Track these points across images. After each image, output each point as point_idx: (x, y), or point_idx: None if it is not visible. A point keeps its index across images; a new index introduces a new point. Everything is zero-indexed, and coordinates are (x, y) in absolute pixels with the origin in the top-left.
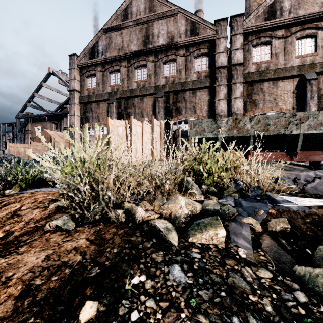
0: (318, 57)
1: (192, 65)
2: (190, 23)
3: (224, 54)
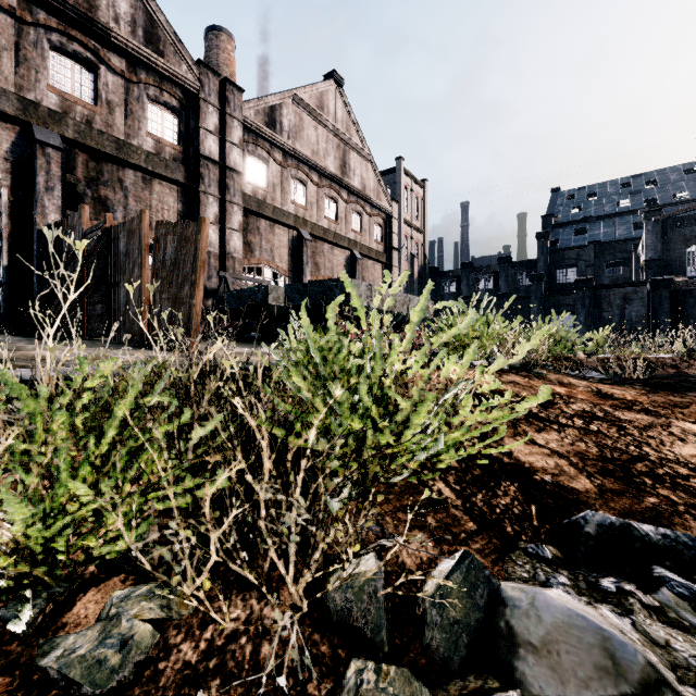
0: (308, 213)
1: (144, 113)
2: (143, 13)
3: (215, 139)
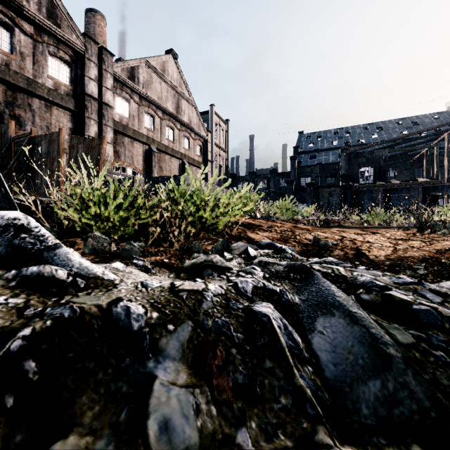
0: (155, 135)
1: (46, 62)
2: None
3: (95, 84)
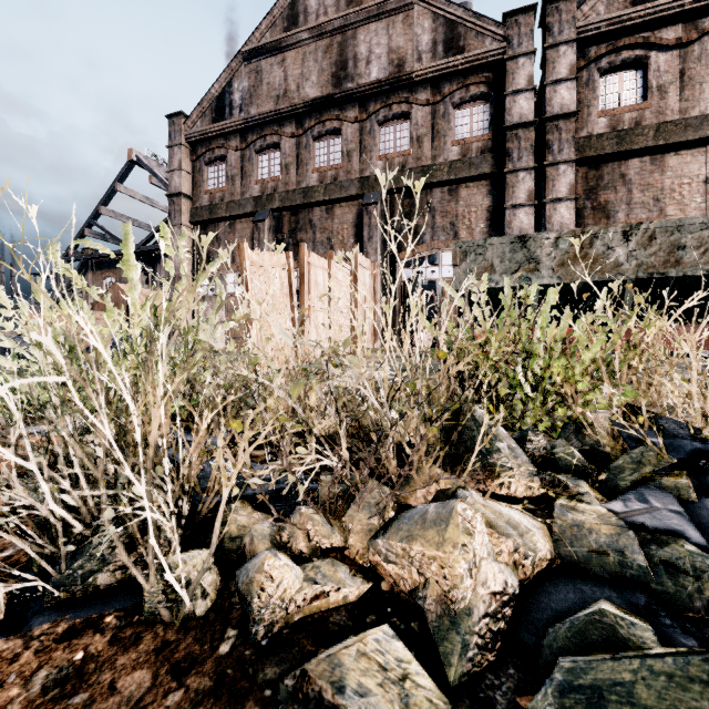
0: None
1: (449, 125)
2: (443, 26)
3: (527, 94)
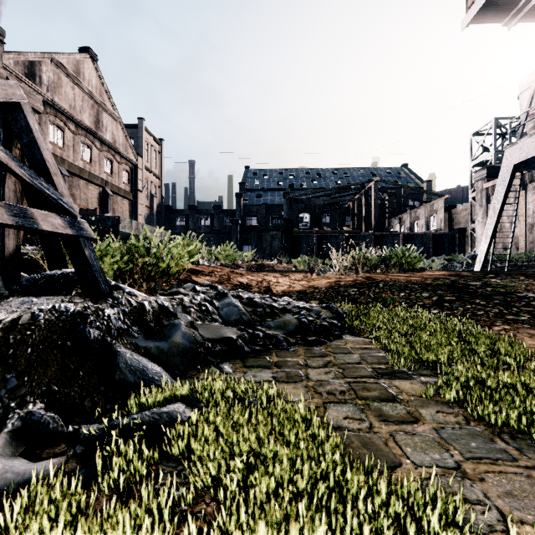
0: (65, 154)
1: None
2: None
3: None
